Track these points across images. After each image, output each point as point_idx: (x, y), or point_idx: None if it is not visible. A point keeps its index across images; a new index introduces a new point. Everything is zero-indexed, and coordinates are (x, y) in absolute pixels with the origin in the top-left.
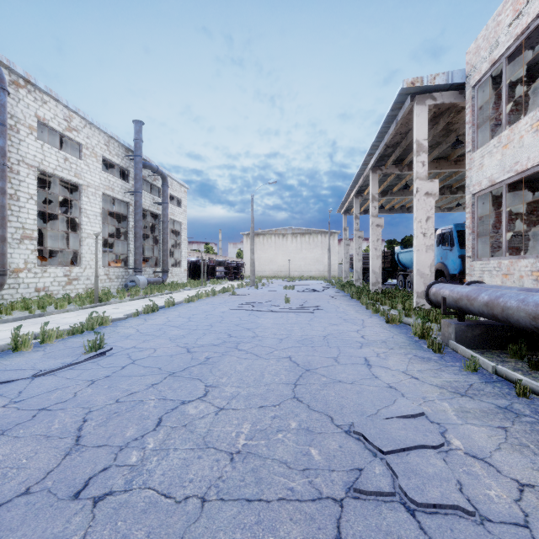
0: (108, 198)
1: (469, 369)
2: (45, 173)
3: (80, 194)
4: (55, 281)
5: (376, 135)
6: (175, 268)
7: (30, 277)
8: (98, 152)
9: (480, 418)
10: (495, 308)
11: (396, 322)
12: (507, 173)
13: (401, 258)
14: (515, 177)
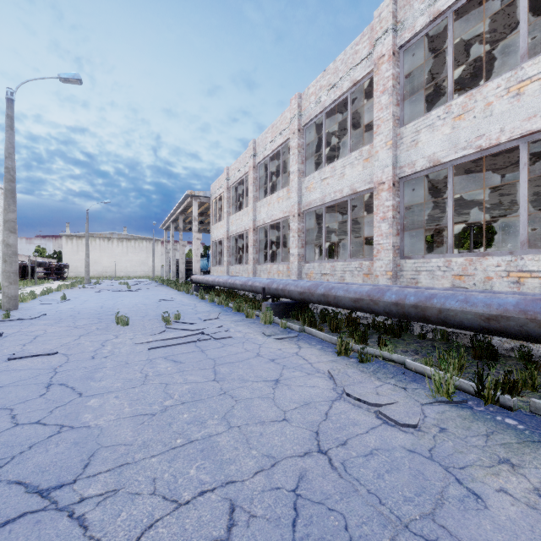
0: None
1: (191, 295)
2: None
3: None
4: None
5: (179, 202)
6: None
7: None
8: None
9: (185, 298)
10: (199, 280)
11: (182, 291)
12: (217, 238)
13: None
14: (219, 240)
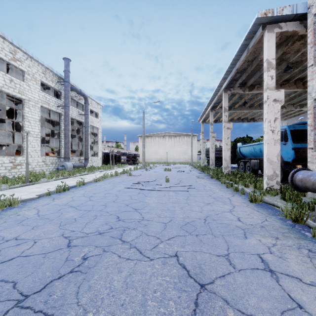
0: (45, 110)
1: None
2: None
3: (23, 106)
4: (2, 166)
5: (230, 62)
6: (94, 157)
7: None
8: (37, 77)
9: None
10: None
11: (258, 202)
12: None
13: (242, 150)
14: None
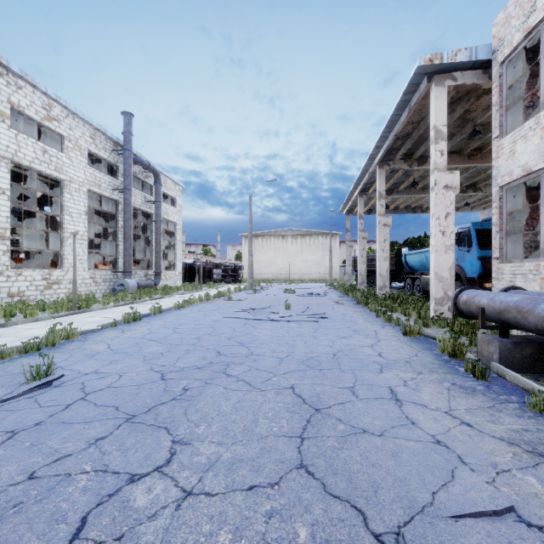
0: (94, 195)
1: (535, 408)
2: (21, 165)
3: (61, 191)
4: (31, 285)
5: (385, 124)
6: (169, 270)
7: (2, 281)
8: (82, 144)
9: None
10: None
11: (415, 335)
12: None
13: (409, 260)
14: None
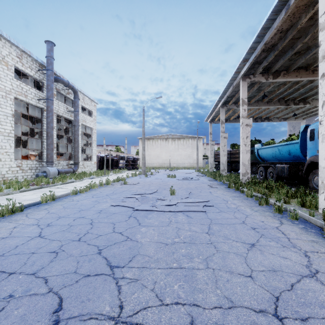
0: (23, 103)
1: None
2: None
3: None
4: None
5: (257, 33)
6: (86, 161)
7: None
8: (9, 61)
9: None
10: None
11: None
12: None
13: (261, 153)
14: None
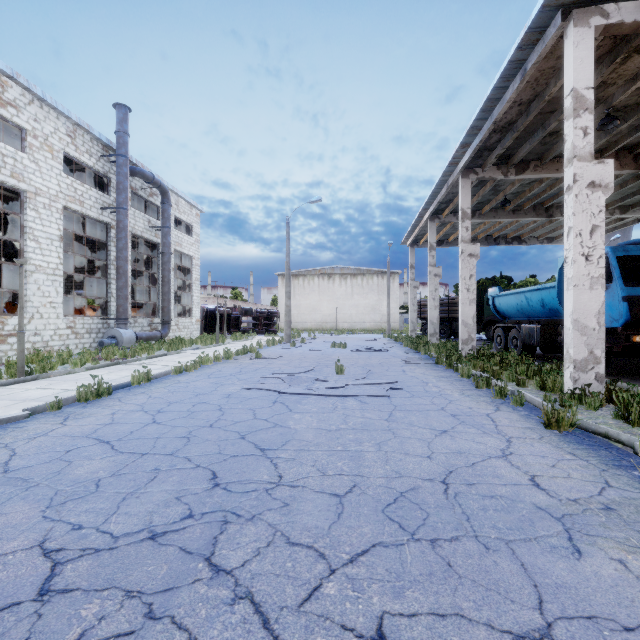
0: (76, 216)
1: None
2: None
3: (22, 206)
4: None
5: (480, 106)
6: (183, 318)
7: None
8: (54, 144)
9: None
10: None
11: (566, 427)
12: None
13: (499, 303)
14: None
